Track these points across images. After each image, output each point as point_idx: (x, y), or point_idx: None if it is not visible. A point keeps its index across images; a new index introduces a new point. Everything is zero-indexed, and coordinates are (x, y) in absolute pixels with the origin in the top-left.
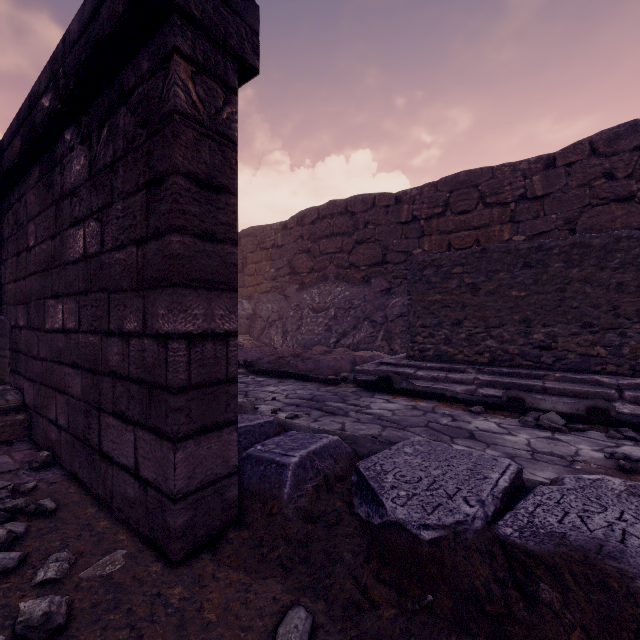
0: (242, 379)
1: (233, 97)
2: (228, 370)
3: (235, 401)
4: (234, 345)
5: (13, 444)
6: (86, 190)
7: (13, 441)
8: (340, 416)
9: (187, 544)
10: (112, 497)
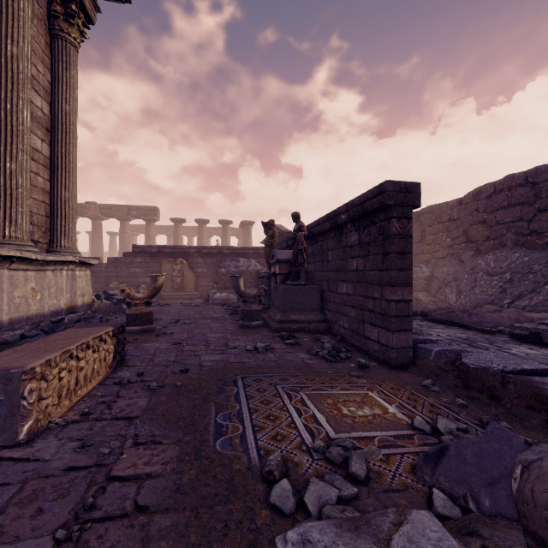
0: (418, 323)
1: (411, 220)
2: (409, 312)
3: (411, 323)
4: (411, 304)
5: (324, 333)
6: (357, 248)
7: (324, 332)
8: (481, 349)
9: (396, 363)
10: (369, 350)
